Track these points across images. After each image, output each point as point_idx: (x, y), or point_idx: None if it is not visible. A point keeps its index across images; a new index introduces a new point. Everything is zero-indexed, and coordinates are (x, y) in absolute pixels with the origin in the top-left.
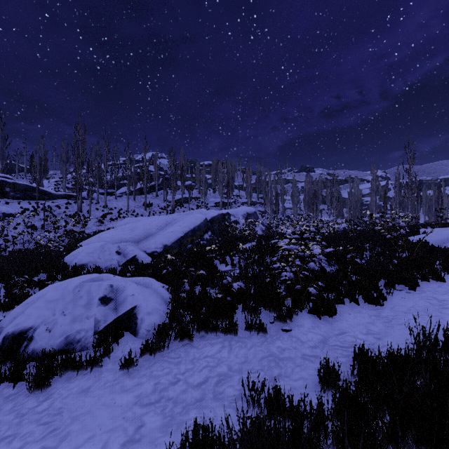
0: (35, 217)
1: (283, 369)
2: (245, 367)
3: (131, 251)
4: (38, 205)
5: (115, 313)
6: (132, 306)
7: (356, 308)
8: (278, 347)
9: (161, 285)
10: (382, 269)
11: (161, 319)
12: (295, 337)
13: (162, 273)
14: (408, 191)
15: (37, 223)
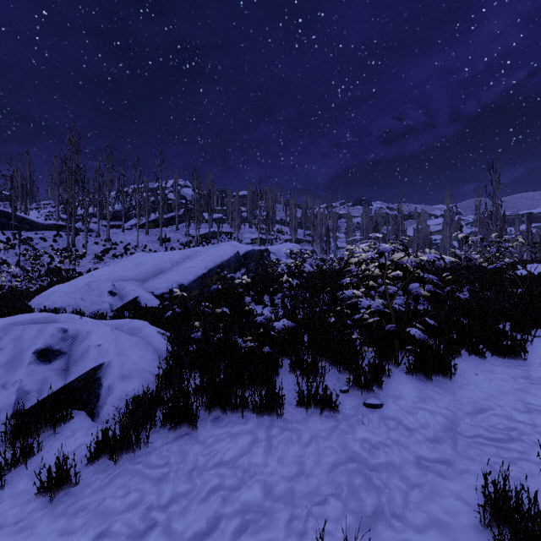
0: (9, 252)
1: (384, 494)
2: (301, 487)
3: (131, 291)
4: (16, 237)
5: (63, 378)
6: (95, 365)
7: (482, 364)
8: (362, 441)
9: (157, 331)
10: (499, 307)
11: (144, 387)
12: (393, 420)
13: (165, 316)
14: (492, 223)
15: (11, 259)
